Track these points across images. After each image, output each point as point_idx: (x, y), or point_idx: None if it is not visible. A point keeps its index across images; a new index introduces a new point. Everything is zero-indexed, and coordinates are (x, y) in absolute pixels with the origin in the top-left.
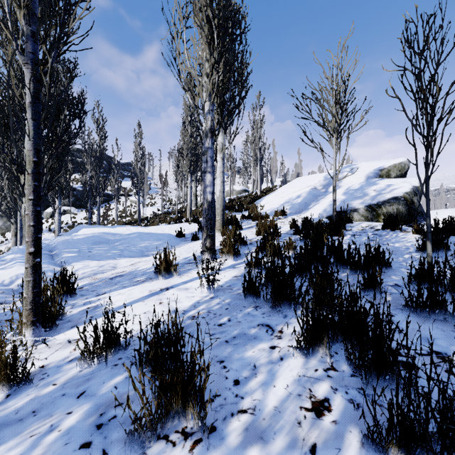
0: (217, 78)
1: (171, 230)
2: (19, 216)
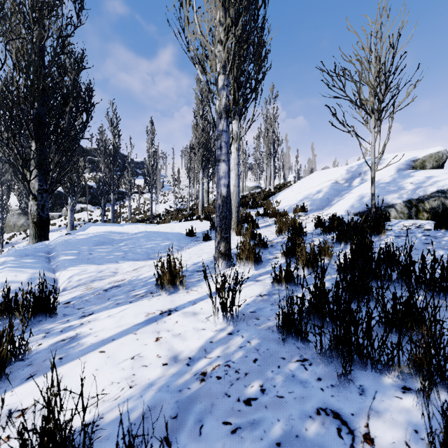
0: (233, 44)
1: (181, 229)
2: None
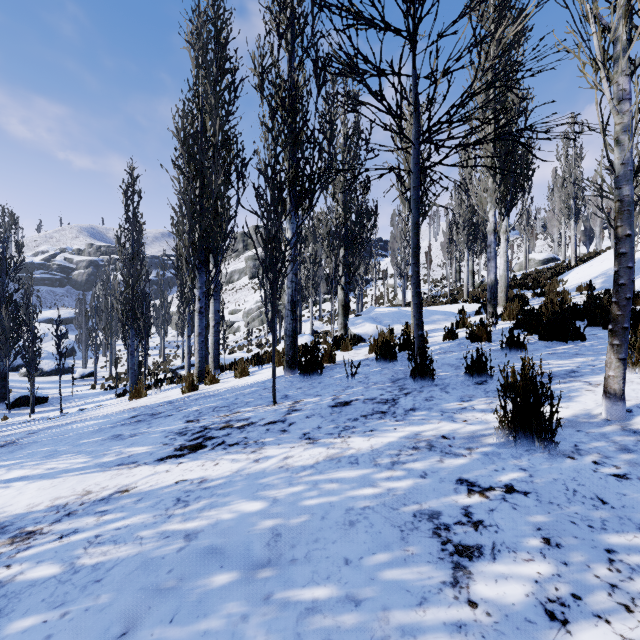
0: (498, 194)
1: (452, 309)
2: (311, 303)
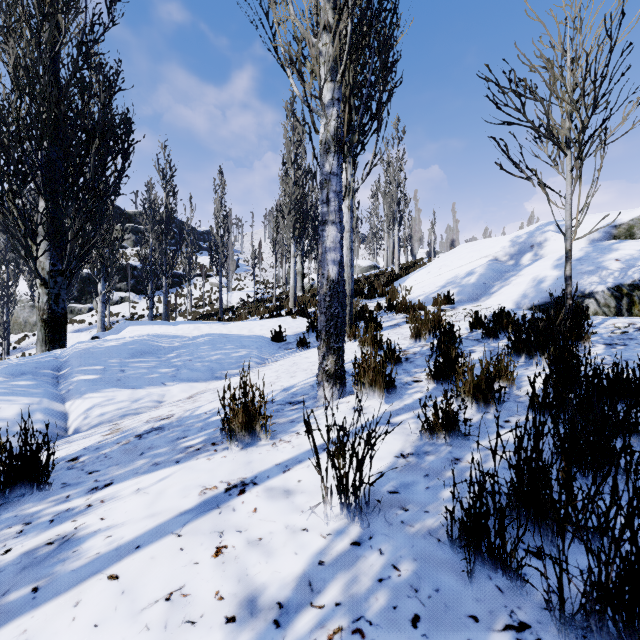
0: (349, 29)
1: (264, 330)
2: None
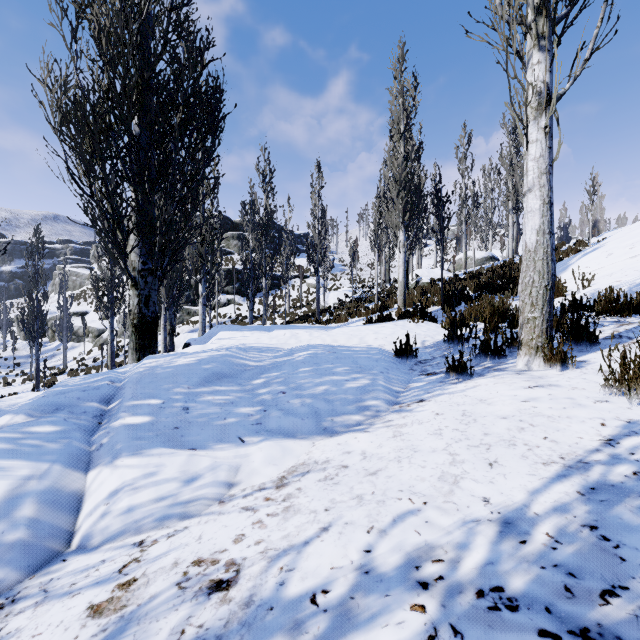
0: None
1: (380, 339)
2: (163, 309)
